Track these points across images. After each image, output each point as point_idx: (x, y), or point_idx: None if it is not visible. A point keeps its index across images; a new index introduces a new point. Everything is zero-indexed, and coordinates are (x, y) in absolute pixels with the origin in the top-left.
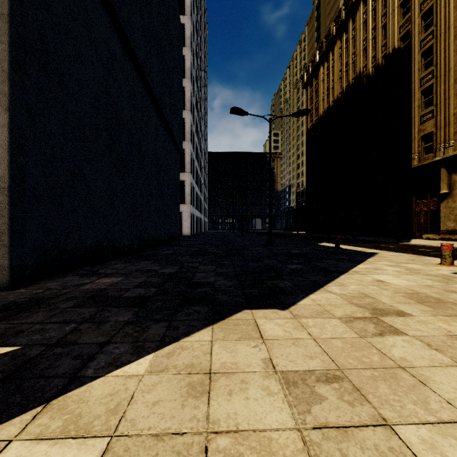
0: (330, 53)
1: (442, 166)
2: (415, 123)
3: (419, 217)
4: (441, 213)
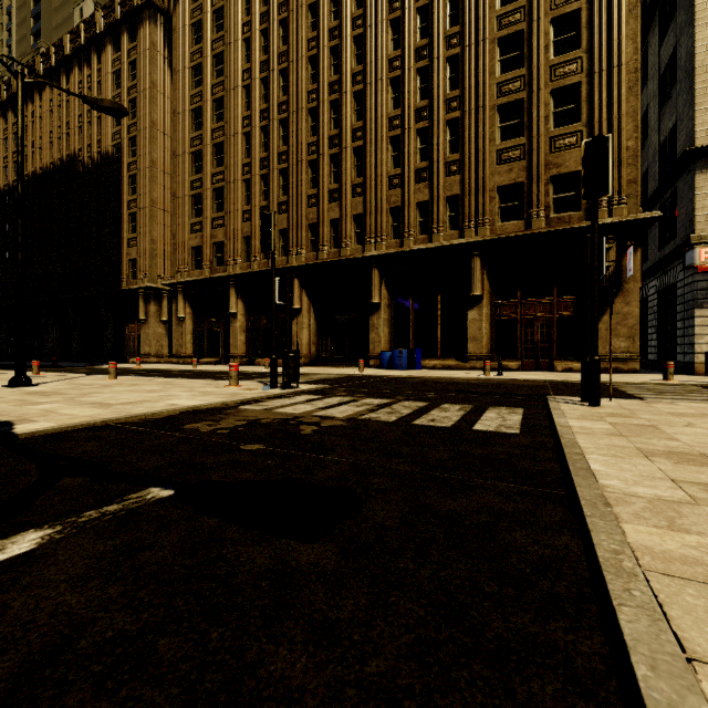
0: (37, 95)
1: (141, 294)
2: (124, 245)
3: (130, 341)
4: (142, 338)
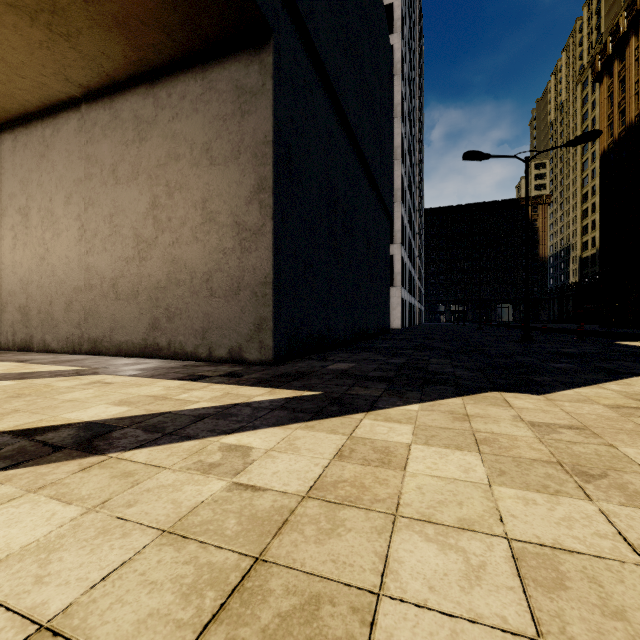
0: None
1: None
2: None
3: None
4: None
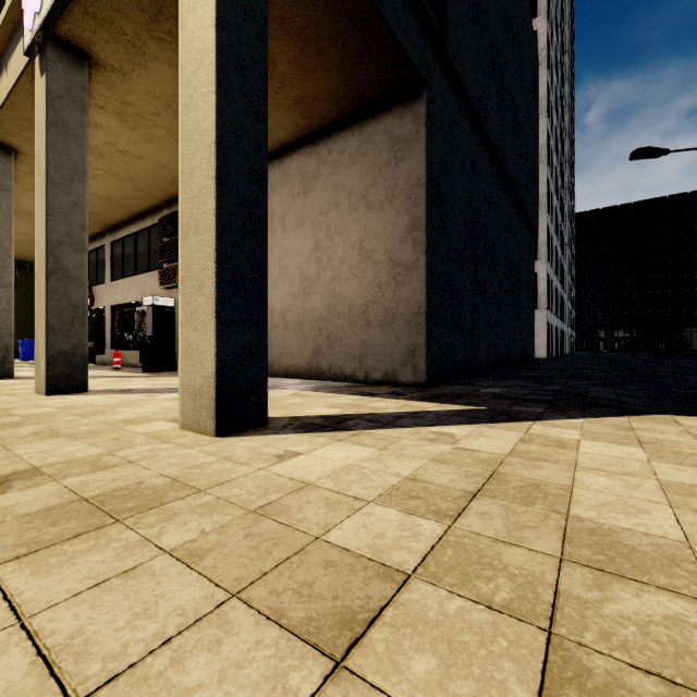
0: None
1: None
2: None
3: None
4: None
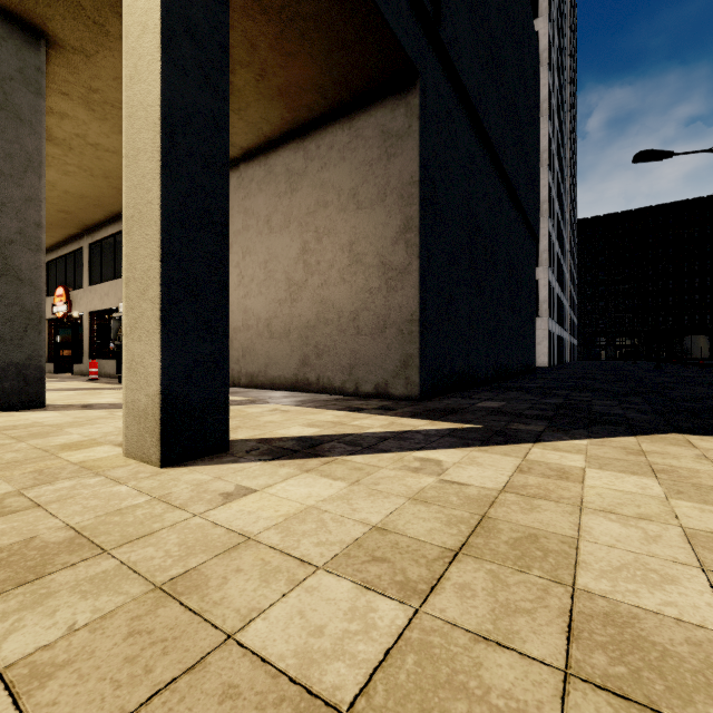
0: None
1: None
2: None
3: None
4: None
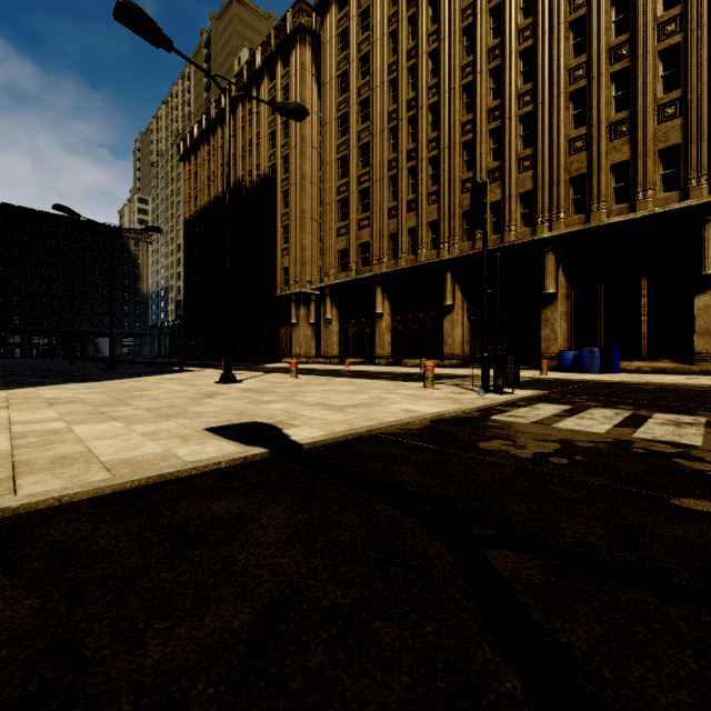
0: (211, 137)
1: (292, 299)
2: (279, 255)
3: (283, 343)
4: (293, 340)
